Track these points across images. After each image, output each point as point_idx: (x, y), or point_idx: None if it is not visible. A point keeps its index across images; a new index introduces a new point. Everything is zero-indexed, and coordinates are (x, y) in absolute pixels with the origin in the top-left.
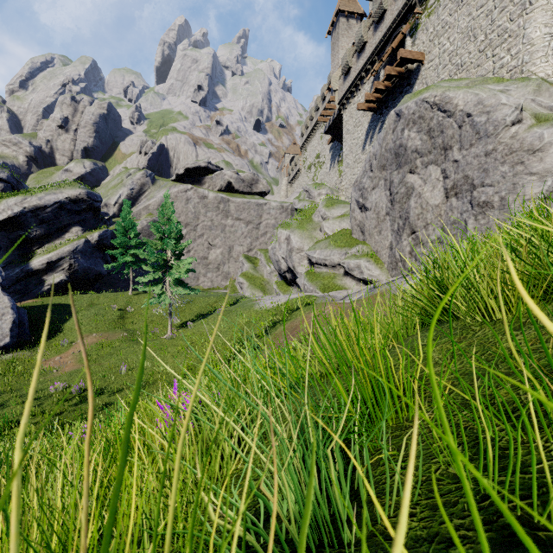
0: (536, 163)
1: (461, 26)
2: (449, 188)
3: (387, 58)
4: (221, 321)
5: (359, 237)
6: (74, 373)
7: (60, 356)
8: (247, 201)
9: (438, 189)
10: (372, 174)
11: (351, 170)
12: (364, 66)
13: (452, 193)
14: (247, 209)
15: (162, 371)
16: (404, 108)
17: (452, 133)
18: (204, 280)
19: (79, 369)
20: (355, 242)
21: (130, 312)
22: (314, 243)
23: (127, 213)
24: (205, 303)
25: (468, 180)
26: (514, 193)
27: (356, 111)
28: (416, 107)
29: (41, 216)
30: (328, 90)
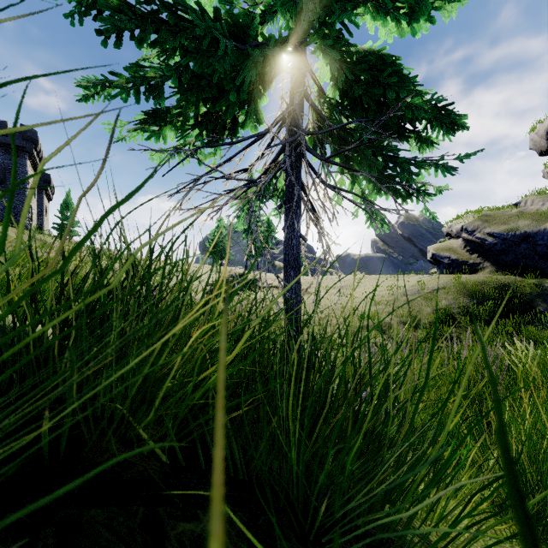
0: None
1: None
2: None
3: None
4: None
5: None
6: None
7: None
8: None
9: None
10: None
11: None
12: None
13: None
14: None
15: None
16: None
17: None
18: None
19: None
20: None
21: None
22: None
23: None
24: None
25: None
26: None
27: None
28: None
29: None
30: None
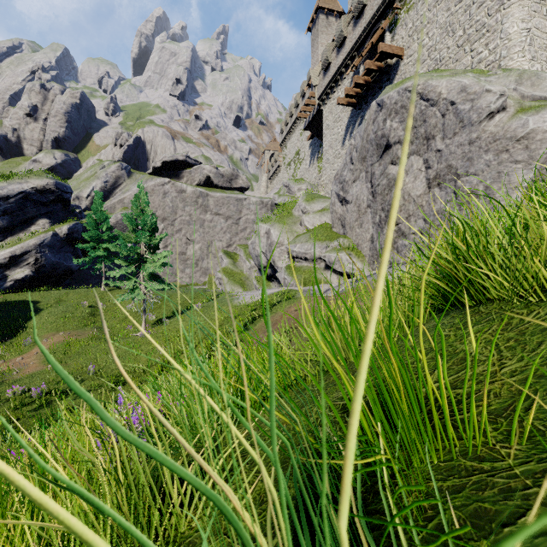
0: (521, 151)
1: (440, 21)
2: (432, 178)
3: (367, 53)
4: (198, 317)
5: (340, 230)
6: (37, 375)
7: (22, 356)
8: (226, 196)
9: (421, 180)
10: (353, 167)
11: (330, 166)
12: (343, 61)
13: (435, 184)
14: (226, 204)
15: (135, 370)
16: (386, 98)
17: (435, 122)
18: (182, 276)
19: (43, 370)
20: (336, 236)
21: (102, 309)
22: (294, 237)
23: (99, 205)
24: (182, 299)
25: (452, 169)
26: (499, 182)
27: (336, 106)
28: (399, 96)
29: (4, 207)
30: (308, 86)
